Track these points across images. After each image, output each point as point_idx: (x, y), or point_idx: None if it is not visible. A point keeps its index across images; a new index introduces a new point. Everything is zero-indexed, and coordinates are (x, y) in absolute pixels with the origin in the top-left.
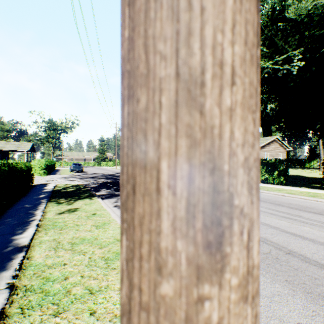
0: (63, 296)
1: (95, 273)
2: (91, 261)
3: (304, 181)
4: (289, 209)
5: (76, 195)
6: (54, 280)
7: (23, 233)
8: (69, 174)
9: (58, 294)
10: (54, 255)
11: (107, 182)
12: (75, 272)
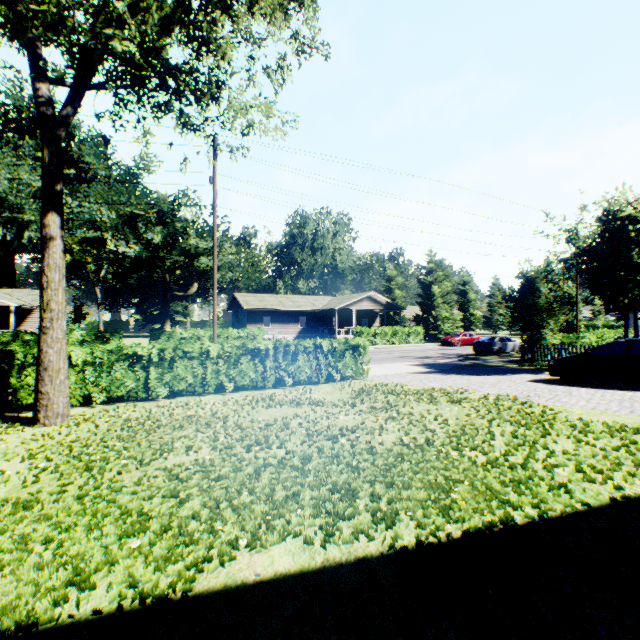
0: None
1: None
2: None
3: None
4: None
5: None
6: None
7: None
8: None
9: None
10: None
11: None
12: None
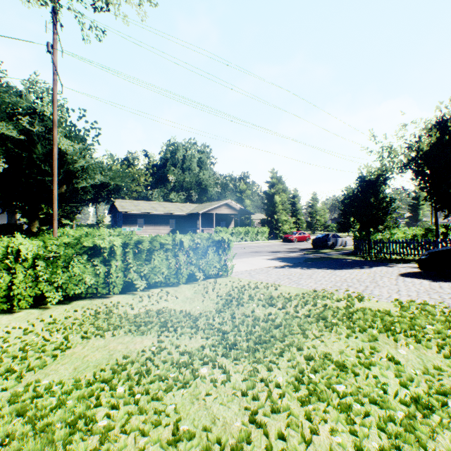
0: None
1: None
2: None
3: None
4: None
5: None
6: None
7: None
8: None
9: None
10: None
11: None
12: None
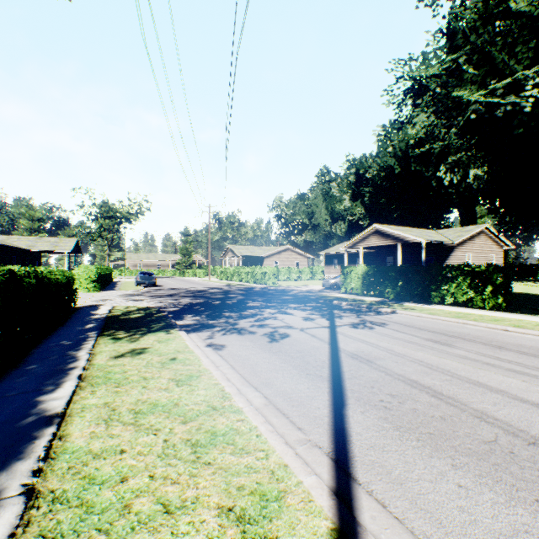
0: (117, 516)
1: (175, 472)
2: (167, 448)
3: (538, 304)
4: (520, 355)
5: (144, 325)
6: (103, 483)
7: (56, 391)
8: (134, 290)
9: (108, 512)
10: (104, 434)
11: (195, 303)
12: (139, 468)
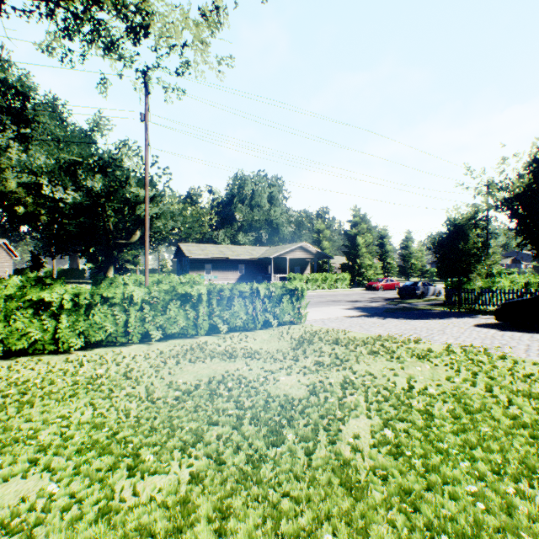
0: None
1: None
2: None
3: None
4: None
5: None
6: None
7: None
8: None
9: None
10: None
11: None
12: None
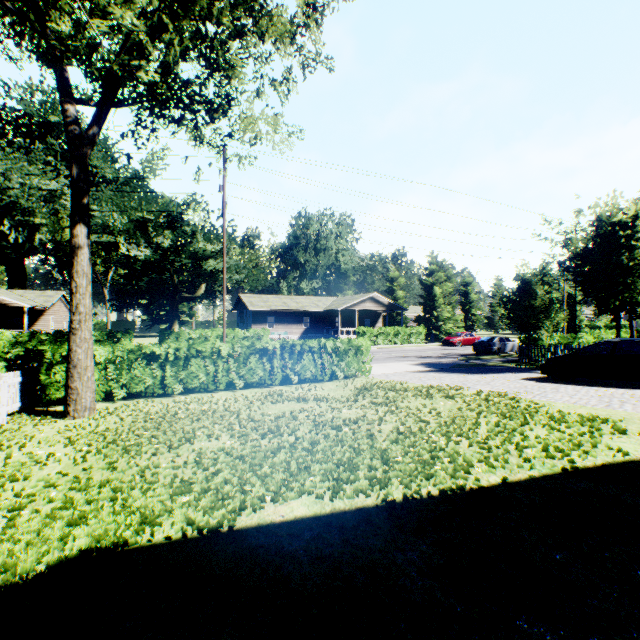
0: None
1: None
2: None
3: None
4: None
5: None
6: None
7: None
8: None
9: None
10: None
11: None
12: None
